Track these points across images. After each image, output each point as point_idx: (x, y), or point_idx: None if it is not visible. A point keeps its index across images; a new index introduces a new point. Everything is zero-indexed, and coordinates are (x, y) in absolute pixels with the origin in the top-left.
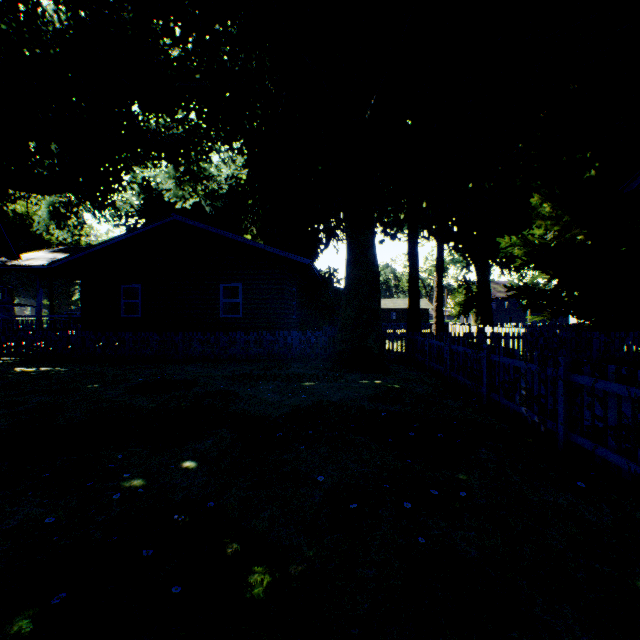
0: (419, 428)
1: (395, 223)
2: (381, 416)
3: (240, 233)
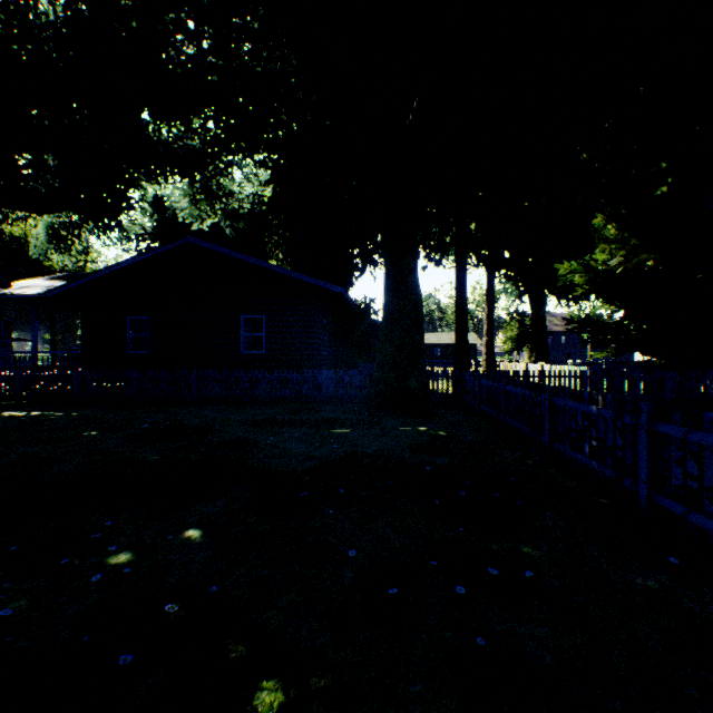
0: (471, 486)
1: (440, 247)
2: (425, 470)
3: (265, 259)
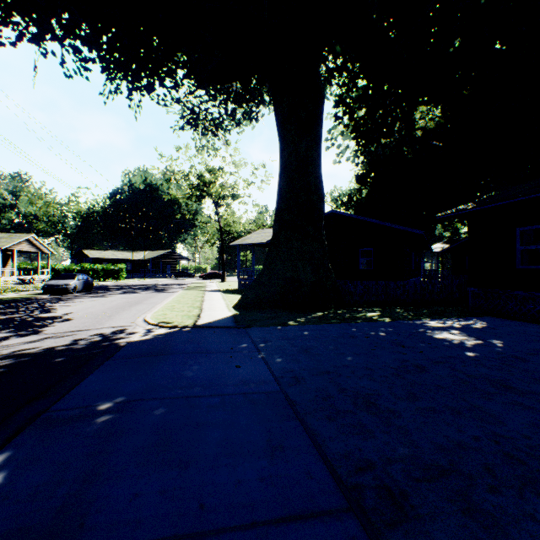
0: None
1: None
2: None
3: None
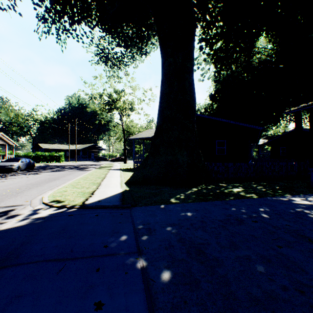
0: None
1: None
2: None
3: None
